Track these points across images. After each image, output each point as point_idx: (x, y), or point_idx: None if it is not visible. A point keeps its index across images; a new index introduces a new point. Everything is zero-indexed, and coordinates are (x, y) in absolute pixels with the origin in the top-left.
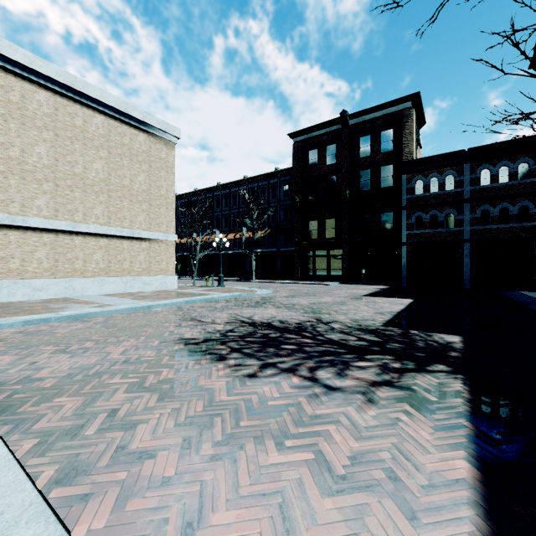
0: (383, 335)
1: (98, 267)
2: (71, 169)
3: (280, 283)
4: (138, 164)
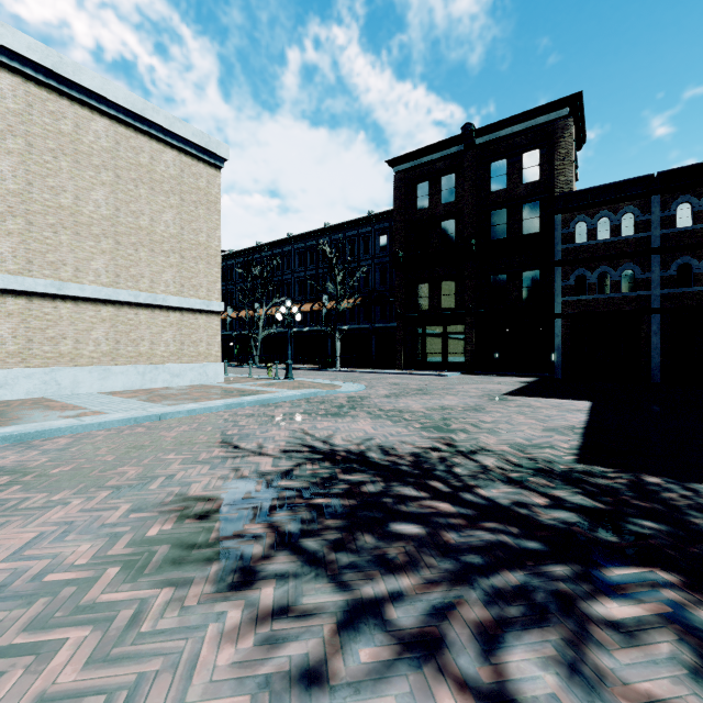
0: (596, 489)
1: (99, 350)
2: (54, 199)
3: (376, 373)
4: (163, 195)
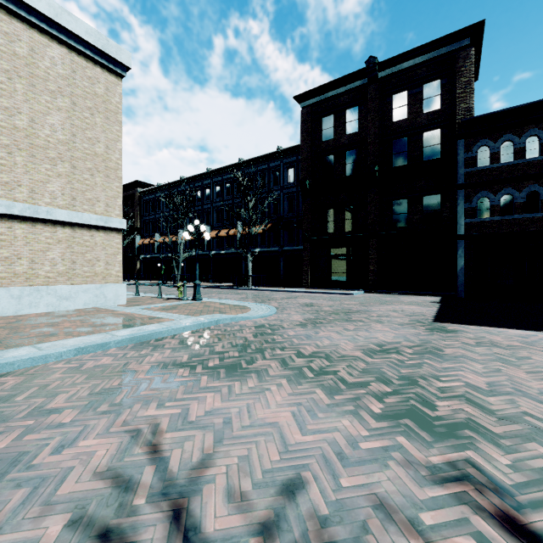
0: None
1: None
2: None
3: (285, 291)
4: (48, 95)
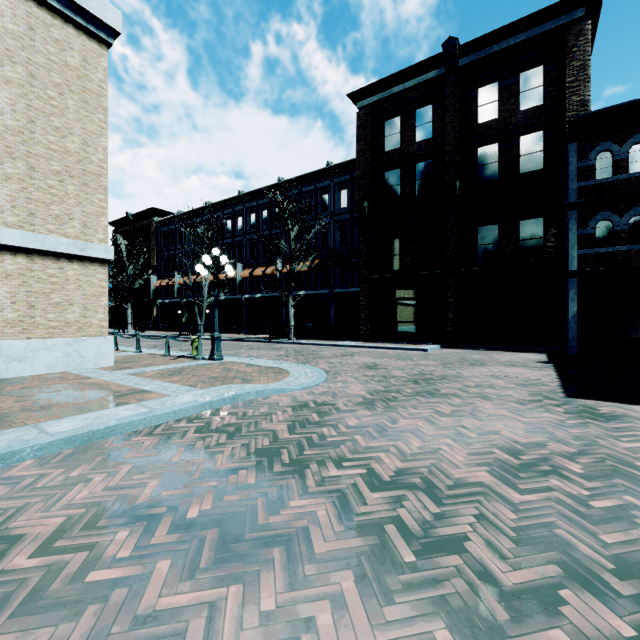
0: None
1: None
2: None
3: (337, 346)
4: None
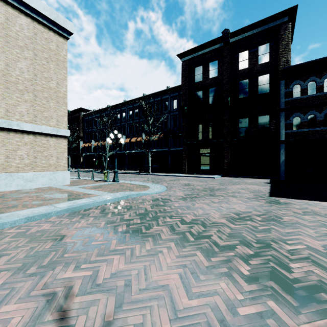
0: None
1: None
2: None
3: (172, 176)
4: (18, 49)
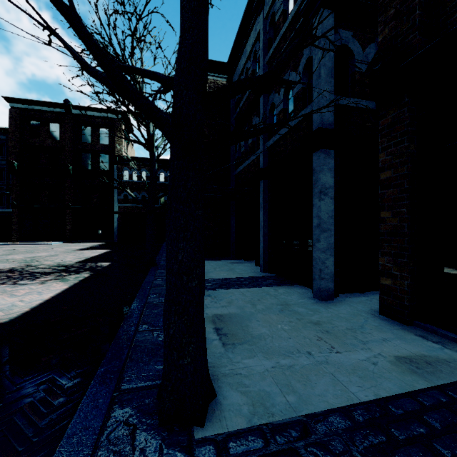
0: (70, 266)
1: None
2: None
3: None
4: None
